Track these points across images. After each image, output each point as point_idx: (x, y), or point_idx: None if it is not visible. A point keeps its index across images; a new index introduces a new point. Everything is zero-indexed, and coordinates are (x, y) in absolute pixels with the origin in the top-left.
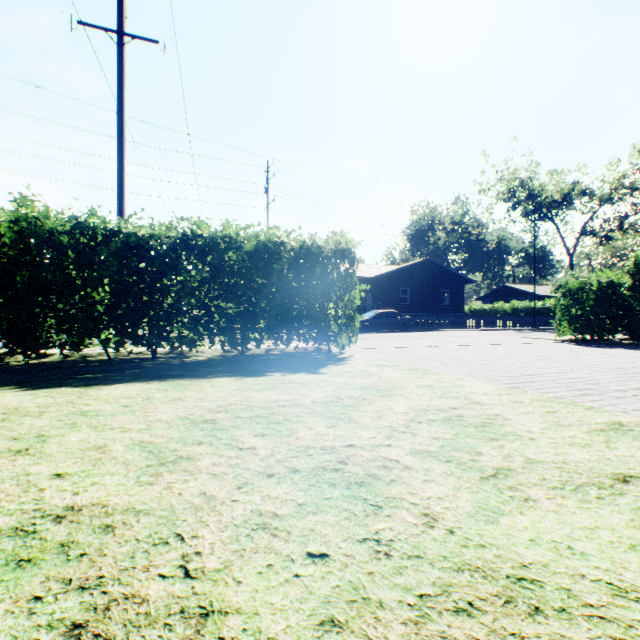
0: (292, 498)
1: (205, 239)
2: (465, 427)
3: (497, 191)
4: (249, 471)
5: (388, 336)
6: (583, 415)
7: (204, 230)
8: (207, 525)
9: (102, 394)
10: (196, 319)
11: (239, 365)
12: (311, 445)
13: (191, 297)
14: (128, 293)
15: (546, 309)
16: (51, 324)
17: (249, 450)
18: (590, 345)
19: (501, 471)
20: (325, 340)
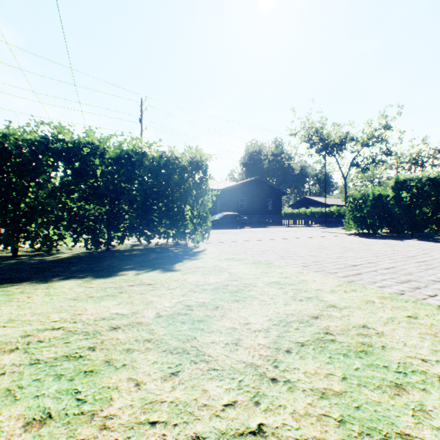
0: None
1: (66, 143)
2: (347, 358)
3: (301, 135)
4: None
5: (232, 232)
6: None
7: (65, 135)
8: None
9: None
10: (55, 219)
11: (98, 263)
12: None
13: (50, 198)
14: None
15: (331, 213)
16: None
17: None
18: (369, 237)
19: None
20: (182, 237)
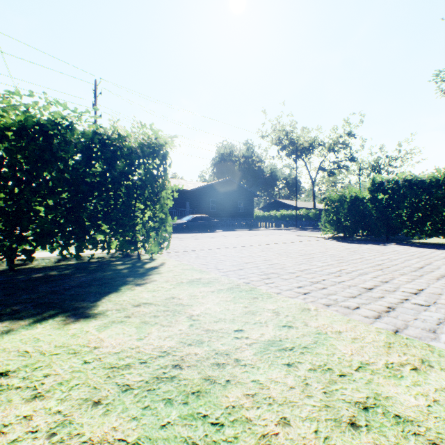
0: None
1: None
2: None
3: (272, 138)
4: None
5: (202, 236)
6: None
7: None
8: None
9: None
10: None
11: None
12: None
13: None
14: None
15: (301, 215)
16: None
17: None
18: (348, 241)
19: None
20: (129, 248)
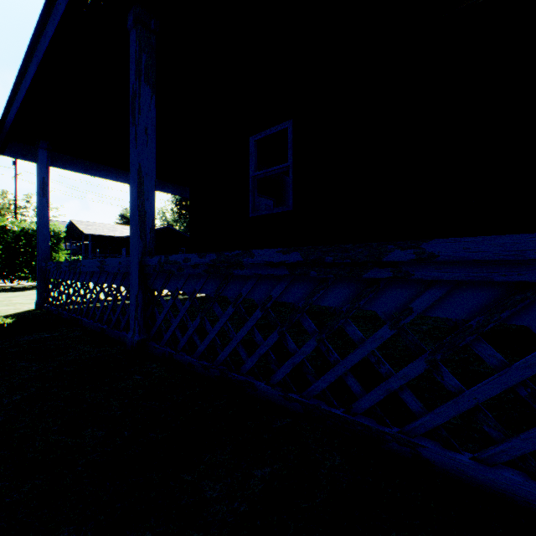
0: None
1: None
2: None
3: None
4: None
5: None
6: None
7: None
8: None
9: None
10: None
11: None
12: None
13: None
14: None
15: None
16: None
17: None
18: None
19: None
20: None
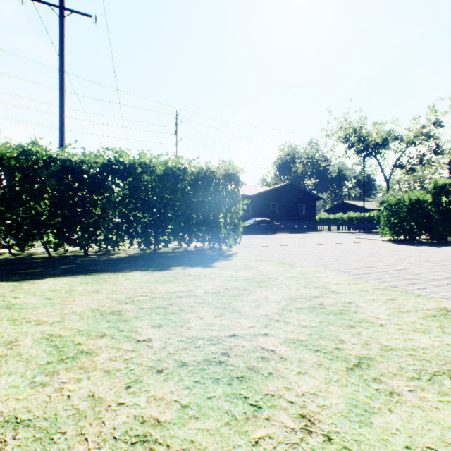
0: (176, 399)
1: (125, 164)
2: (327, 315)
3: (338, 136)
4: (141, 366)
5: (263, 237)
6: (416, 302)
7: (124, 158)
8: (85, 440)
9: (33, 287)
10: (118, 225)
11: (151, 261)
12: (200, 336)
13: (114, 209)
14: (64, 205)
15: (371, 218)
16: (1, 230)
17: (145, 342)
18: (404, 243)
19: (363, 360)
20: (217, 241)
